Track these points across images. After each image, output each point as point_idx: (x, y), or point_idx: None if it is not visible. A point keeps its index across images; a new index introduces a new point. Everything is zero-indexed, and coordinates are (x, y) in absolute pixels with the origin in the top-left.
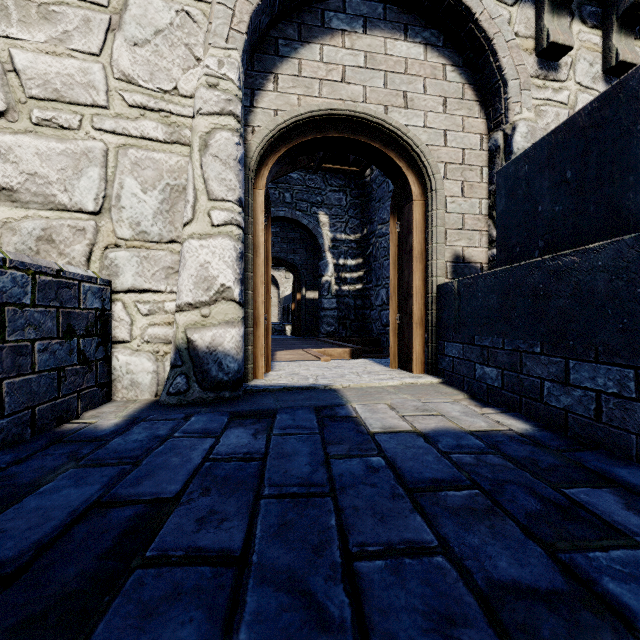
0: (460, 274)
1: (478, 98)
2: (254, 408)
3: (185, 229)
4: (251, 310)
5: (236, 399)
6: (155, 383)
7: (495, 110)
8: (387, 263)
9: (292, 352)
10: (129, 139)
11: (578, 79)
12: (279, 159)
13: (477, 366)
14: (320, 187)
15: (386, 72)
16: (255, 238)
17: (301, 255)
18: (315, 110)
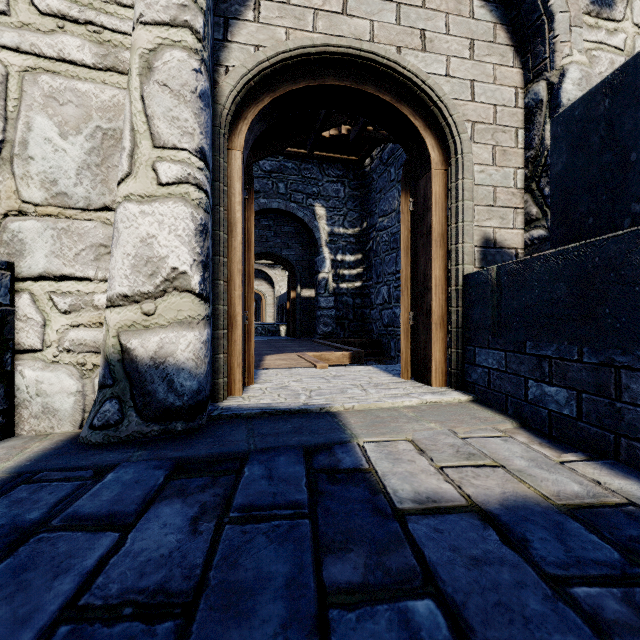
0: (491, 262)
1: (512, 42)
2: (214, 451)
3: (119, 188)
4: (224, 306)
5: (194, 432)
6: (80, 409)
7: (535, 55)
8: (389, 258)
9: (284, 356)
10: (40, 60)
11: (636, 20)
12: (262, 113)
13: (530, 383)
14: (316, 177)
15: (399, 4)
16: (230, 213)
17: (296, 250)
18: (308, 45)
